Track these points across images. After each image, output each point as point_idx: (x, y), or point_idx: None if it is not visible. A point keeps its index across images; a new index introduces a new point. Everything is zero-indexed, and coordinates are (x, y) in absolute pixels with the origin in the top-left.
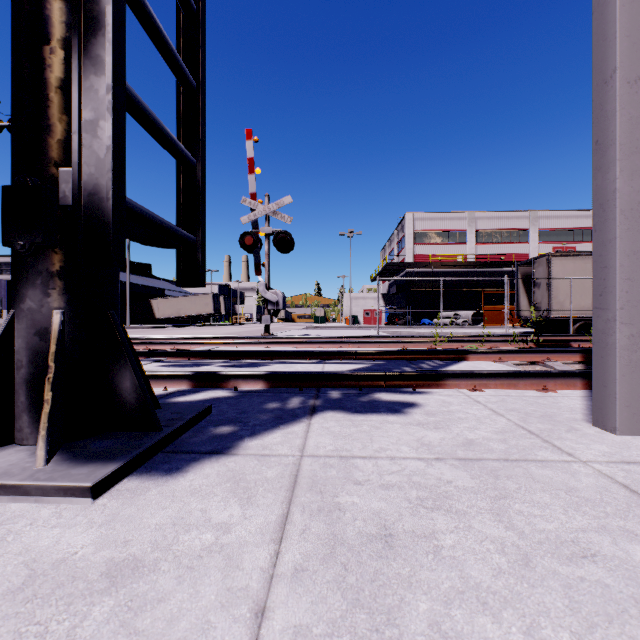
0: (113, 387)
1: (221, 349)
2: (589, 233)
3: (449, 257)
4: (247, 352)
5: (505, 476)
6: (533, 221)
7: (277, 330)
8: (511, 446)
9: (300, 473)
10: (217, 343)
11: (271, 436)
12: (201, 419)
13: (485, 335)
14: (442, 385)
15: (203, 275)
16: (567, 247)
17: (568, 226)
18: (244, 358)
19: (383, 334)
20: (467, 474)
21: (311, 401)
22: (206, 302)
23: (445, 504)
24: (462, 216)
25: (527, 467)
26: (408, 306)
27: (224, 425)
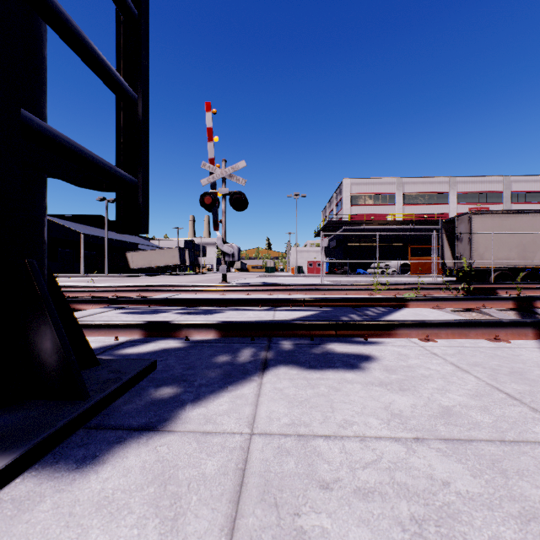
0: (31, 348)
1: (181, 296)
2: (500, 196)
3: (380, 216)
4: (203, 299)
5: (514, 472)
6: (452, 185)
7: (233, 278)
8: (498, 418)
9: (248, 466)
10: (178, 290)
11: (217, 402)
12: (142, 378)
13: (419, 283)
14: (393, 334)
15: (145, 221)
16: (481, 208)
17: (482, 190)
18: (201, 305)
19: (325, 282)
20: (464, 468)
21: (263, 353)
22: (173, 255)
23: (455, 533)
24: (391, 181)
25: (535, 454)
26: (345, 258)
27: (166, 385)
